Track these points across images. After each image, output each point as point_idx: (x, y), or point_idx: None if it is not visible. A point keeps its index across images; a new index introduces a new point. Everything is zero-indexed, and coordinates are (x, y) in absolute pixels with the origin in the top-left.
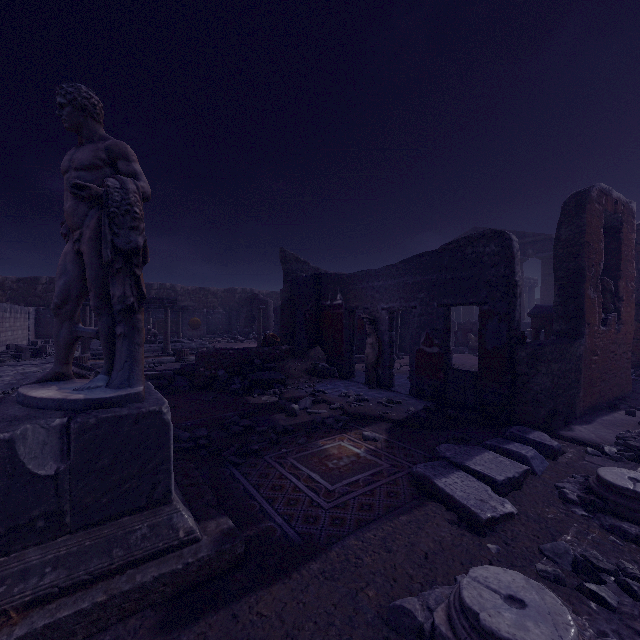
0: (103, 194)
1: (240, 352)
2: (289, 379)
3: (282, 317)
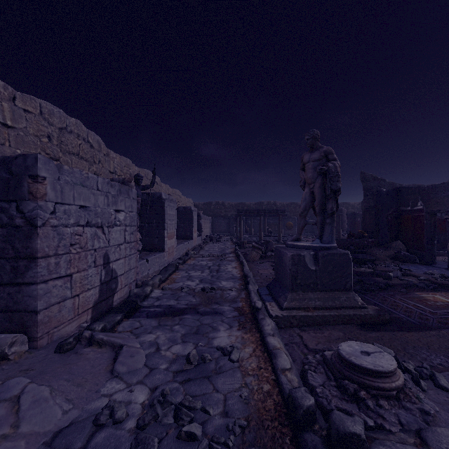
0: (327, 170)
1: (339, 241)
2: (376, 260)
3: (364, 220)
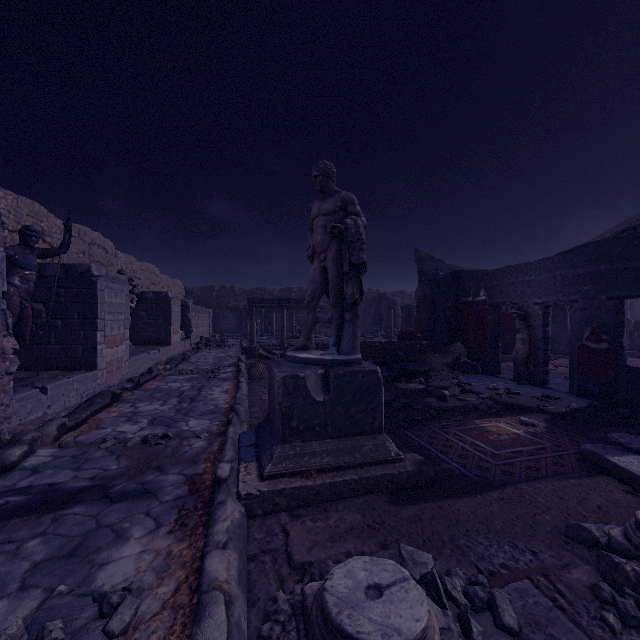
0: (344, 230)
1: (384, 345)
2: (431, 371)
3: (418, 314)
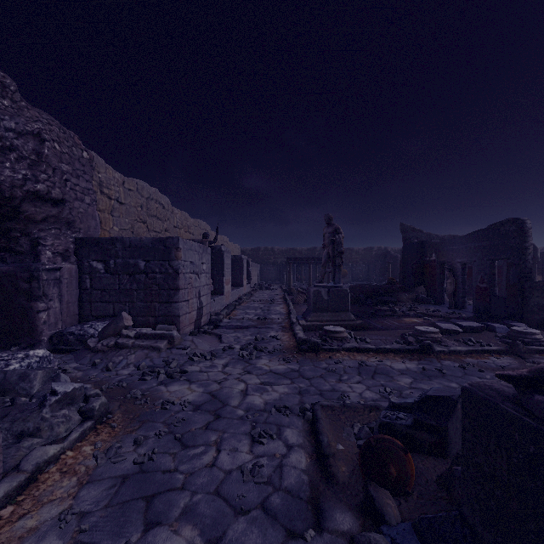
0: (335, 240)
1: (372, 286)
2: (400, 302)
3: (400, 268)
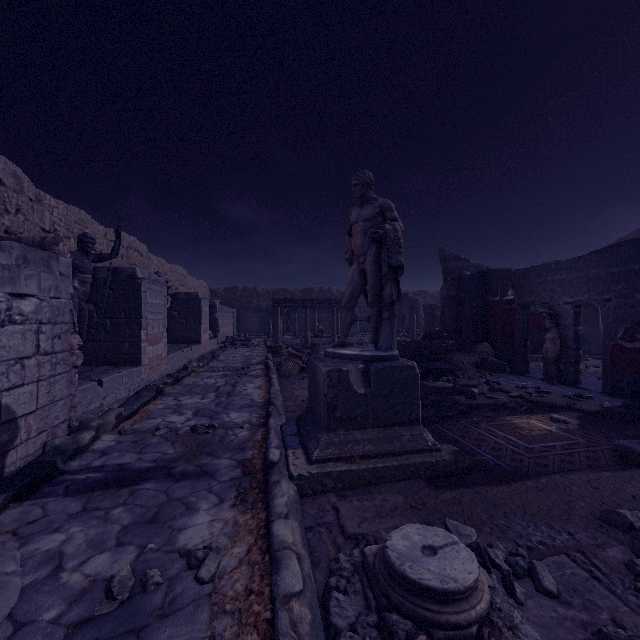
0: (383, 234)
1: (410, 344)
2: (457, 370)
3: (443, 314)
